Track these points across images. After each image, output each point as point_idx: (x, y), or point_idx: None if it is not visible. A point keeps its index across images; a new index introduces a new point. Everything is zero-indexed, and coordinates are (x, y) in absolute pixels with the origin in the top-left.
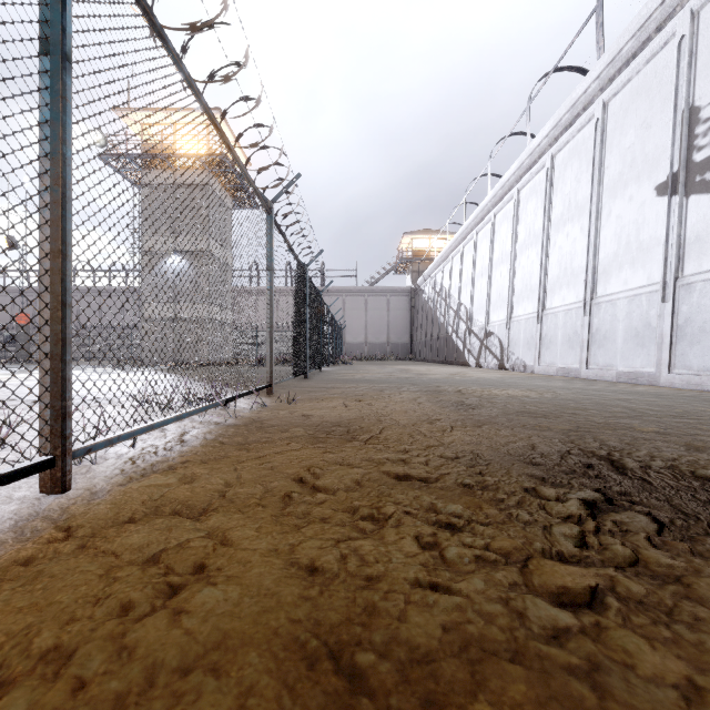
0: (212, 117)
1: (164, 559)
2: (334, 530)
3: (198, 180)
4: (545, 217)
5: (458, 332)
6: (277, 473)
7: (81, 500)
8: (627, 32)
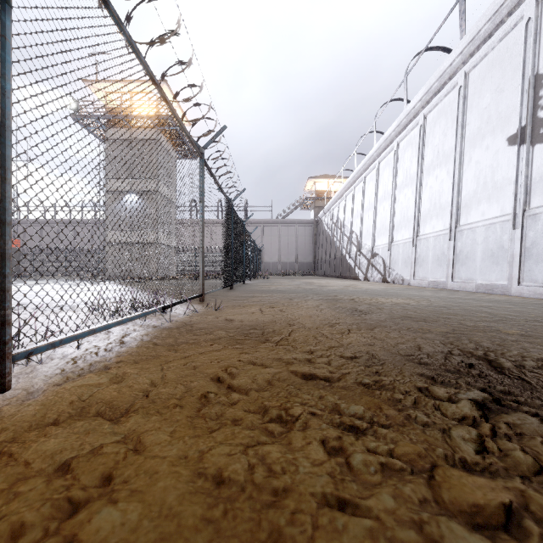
0: (150, 73)
1: (73, 469)
2: (244, 435)
3: (149, 136)
4: (418, 164)
5: (351, 253)
6: (198, 372)
7: (15, 401)
8: (484, 17)
